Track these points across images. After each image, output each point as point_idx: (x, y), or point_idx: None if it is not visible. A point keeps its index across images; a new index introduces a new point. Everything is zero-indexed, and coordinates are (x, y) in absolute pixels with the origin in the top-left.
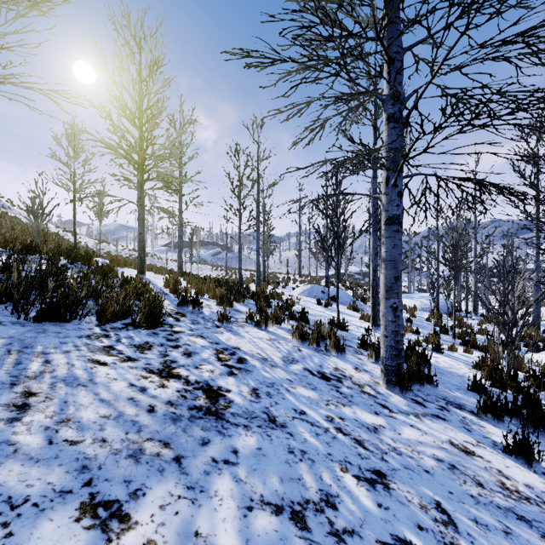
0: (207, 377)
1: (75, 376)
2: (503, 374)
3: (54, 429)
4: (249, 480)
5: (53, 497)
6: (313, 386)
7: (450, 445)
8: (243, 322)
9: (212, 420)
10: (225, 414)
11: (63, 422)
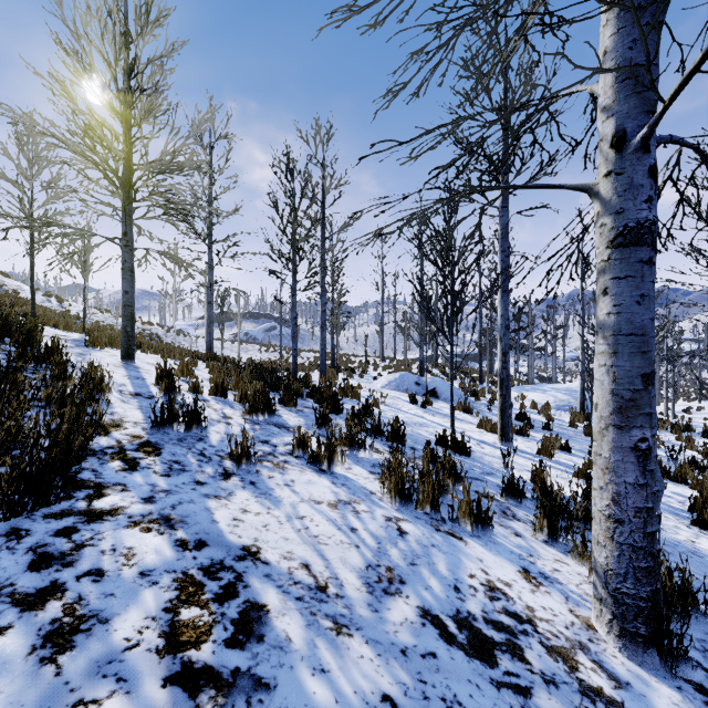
0: None
1: None
2: None
3: None
4: None
5: None
6: None
7: None
8: (285, 454)
9: None
10: None
11: None
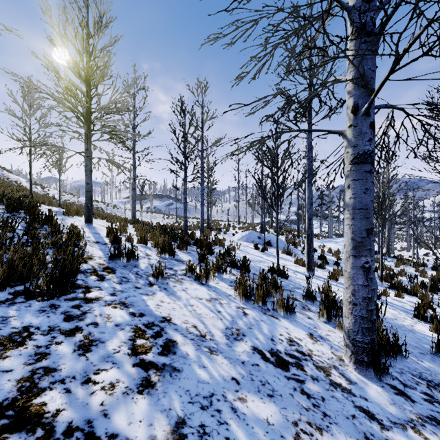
0: (96, 409)
1: None
2: None
3: None
4: None
5: None
6: (269, 387)
7: None
8: (182, 275)
9: None
10: None
11: None
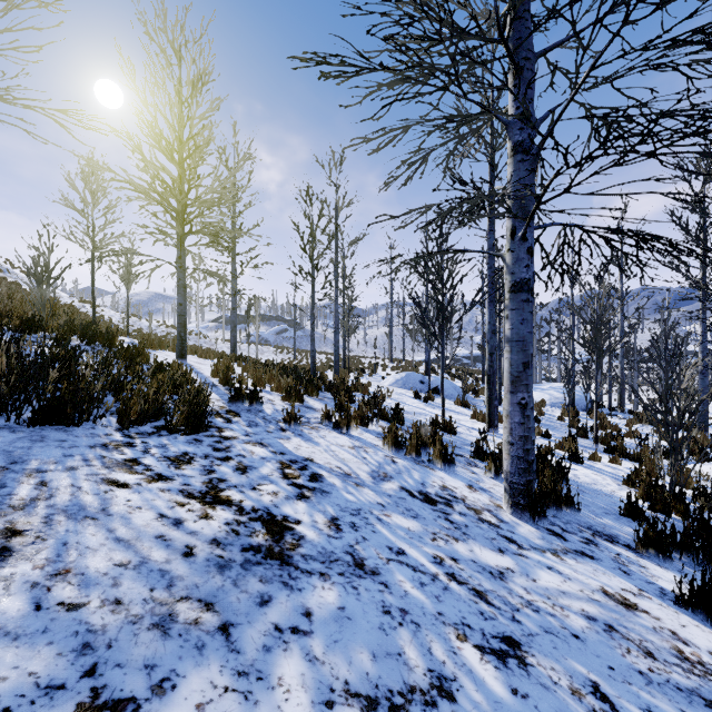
0: (268, 502)
1: (81, 505)
2: (666, 492)
3: (44, 586)
4: (327, 659)
5: (35, 697)
6: (414, 512)
7: (604, 596)
8: (317, 423)
9: (275, 566)
10: (293, 556)
11: (59, 575)
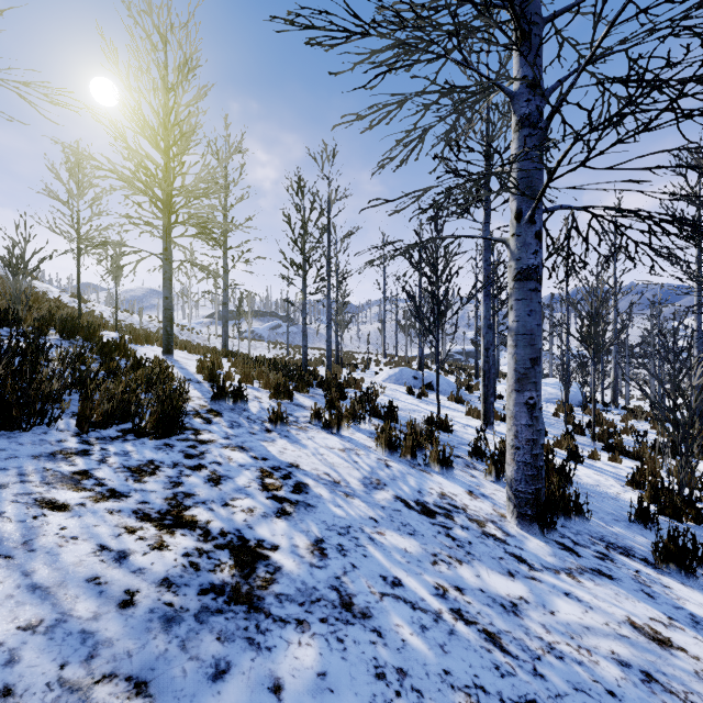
0: (241, 523)
1: None
2: (675, 496)
3: None
4: None
5: None
6: (411, 528)
7: (633, 629)
8: (305, 422)
9: (240, 614)
10: (264, 598)
11: None
